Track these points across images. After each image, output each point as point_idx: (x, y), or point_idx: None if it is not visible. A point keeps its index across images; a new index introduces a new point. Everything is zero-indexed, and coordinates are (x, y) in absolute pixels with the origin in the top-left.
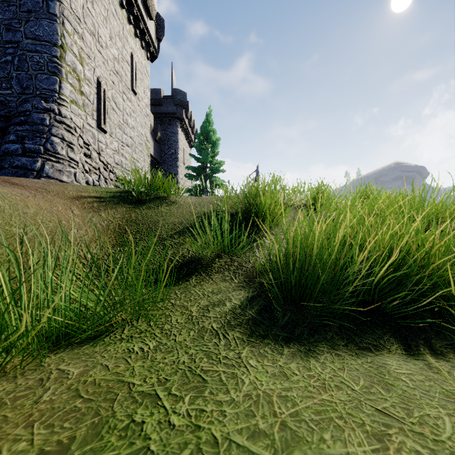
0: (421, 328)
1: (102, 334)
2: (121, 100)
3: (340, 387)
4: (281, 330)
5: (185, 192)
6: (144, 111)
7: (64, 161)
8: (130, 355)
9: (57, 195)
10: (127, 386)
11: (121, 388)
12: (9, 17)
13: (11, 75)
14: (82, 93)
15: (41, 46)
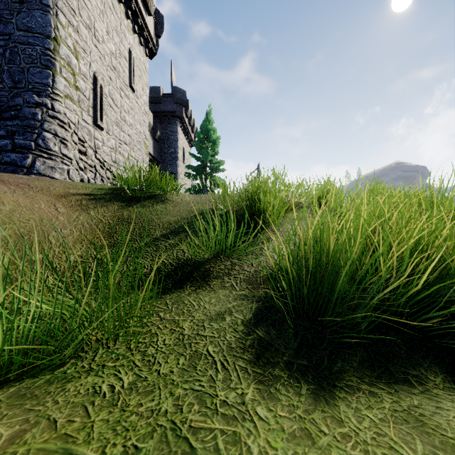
0: None
1: (66, 362)
2: (119, 97)
3: None
4: (295, 354)
5: (185, 191)
6: (143, 108)
7: (56, 157)
8: (94, 400)
9: (41, 191)
10: None
11: None
12: (0, 8)
13: (2, 68)
14: (77, 88)
15: (34, 38)
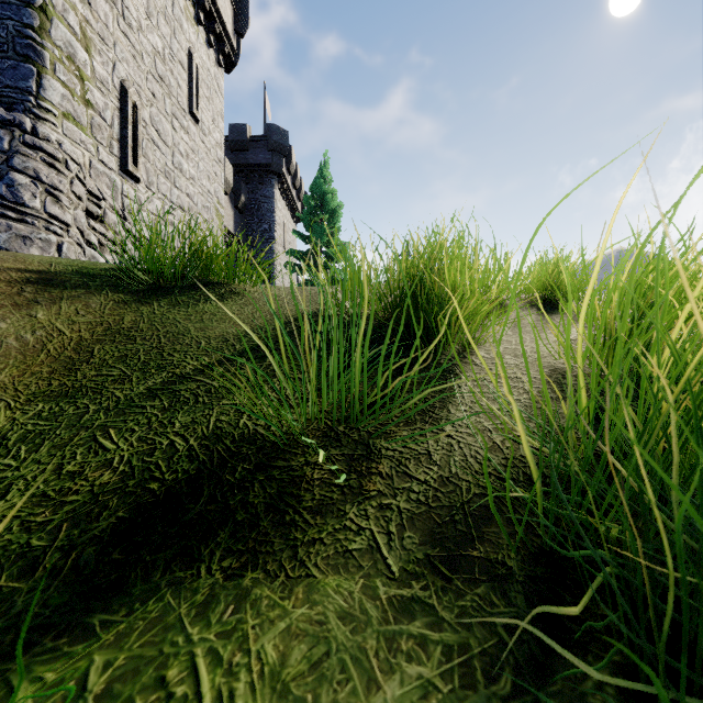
0: None
1: None
2: (170, 128)
3: None
4: None
5: None
6: (214, 153)
7: (36, 219)
8: None
9: None
10: None
11: None
12: None
13: None
14: (89, 104)
15: (2, 6)
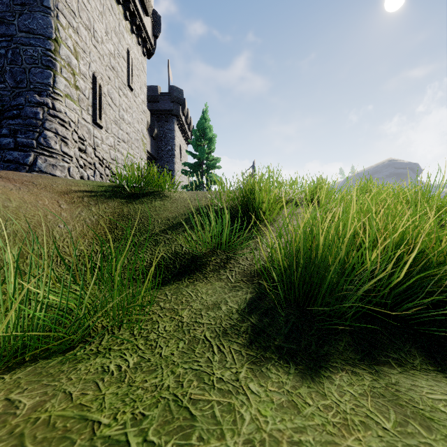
0: (444, 336)
1: (75, 346)
2: (117, 96)
3: (367, 424)
4: (285, 340)
5: (182, 188)
6: (141, 107)
7: (57, 155)
8: (103, 377)
9: (45, 188)
10: (91, 427)
11: (82, 431)
12: (3, 10)
13: (4, 68)
14: (77, 88)
15: (35, 39)
